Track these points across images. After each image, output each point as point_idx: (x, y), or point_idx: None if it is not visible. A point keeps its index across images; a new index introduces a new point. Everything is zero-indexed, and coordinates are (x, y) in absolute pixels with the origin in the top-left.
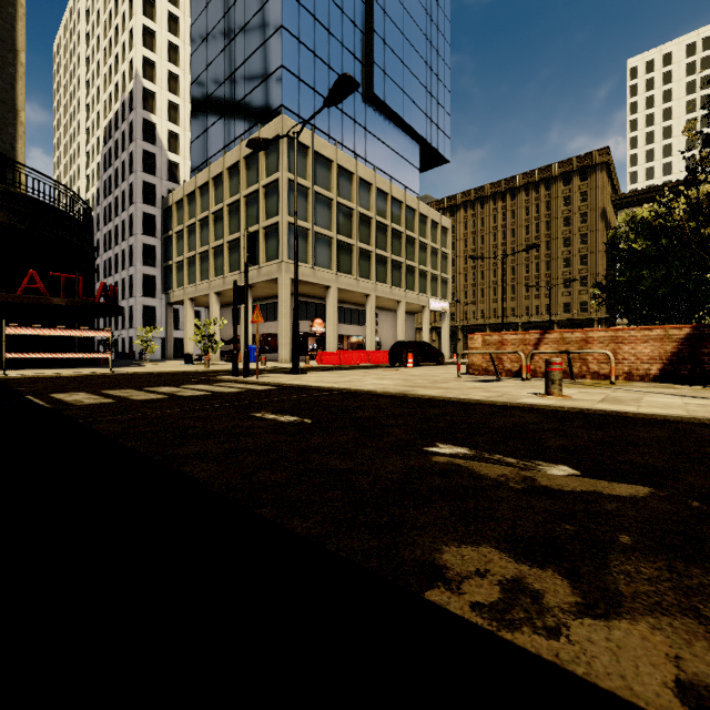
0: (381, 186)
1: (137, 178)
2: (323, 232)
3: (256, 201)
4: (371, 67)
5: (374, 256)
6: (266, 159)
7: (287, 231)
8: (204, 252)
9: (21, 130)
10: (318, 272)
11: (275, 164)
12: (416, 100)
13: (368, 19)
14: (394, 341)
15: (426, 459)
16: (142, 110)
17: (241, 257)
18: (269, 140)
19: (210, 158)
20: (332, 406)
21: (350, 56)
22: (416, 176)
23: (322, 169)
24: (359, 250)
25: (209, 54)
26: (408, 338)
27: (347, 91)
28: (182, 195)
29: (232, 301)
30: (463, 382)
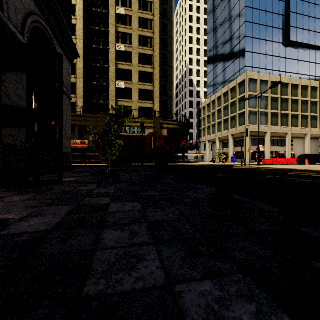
0: (294, 83)
1: (187, 100)
2: (263, 111)
3: (235, 104)
4: (288, 29)
5: (290, 115)
6: (239, 88)
7: (248, 114)
8: (213, 124)
9: (173, 103)
10: (261, 127)
11: (243, 90)
12: (318, 30)
13: (287, 8)
14: (303, 153)
15: (291, 172)
16: (189, 76)
17: (228, 125)
18: (249, 98)
19: (215, 89)
20: (275, 169)
21: (276, 30)
22: (318, 68)
23: (263, 85)
24: (282, 114)
25: (214, 53)
26: (313, 151)
27: (277, 84)
28: (205, 105)
29: (222, 140)
30: (319, 168)
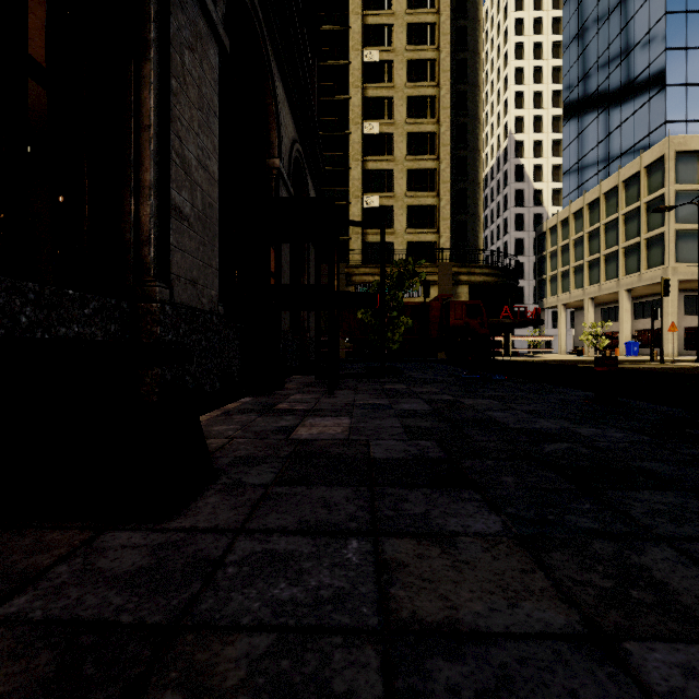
0: None
1: (510, 213)
2: None
3: (636, 216)
4: None
5: None
6: (648, 178)
7: (674, 238)
8: (578, 265)
9: (481, 226)
10: None
11: (659, 181)
12: None
13: None
14: None
15: None
16: (514, 159)
17: (619, 267)
18: (672, 206)
19: (581, 184)
20: None
21: None
22: None
23: None
24: None
25: (580, 98)
26: None
27: None
28: (555, 222)
29: (602, 302)
30: None
